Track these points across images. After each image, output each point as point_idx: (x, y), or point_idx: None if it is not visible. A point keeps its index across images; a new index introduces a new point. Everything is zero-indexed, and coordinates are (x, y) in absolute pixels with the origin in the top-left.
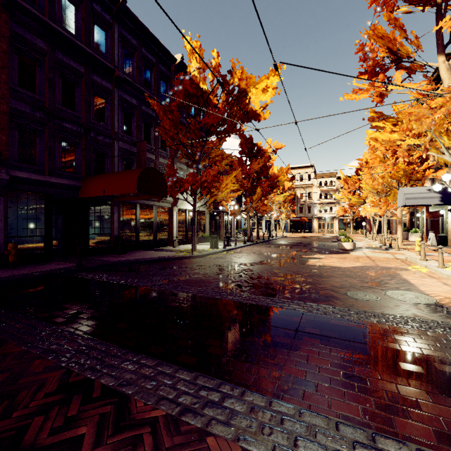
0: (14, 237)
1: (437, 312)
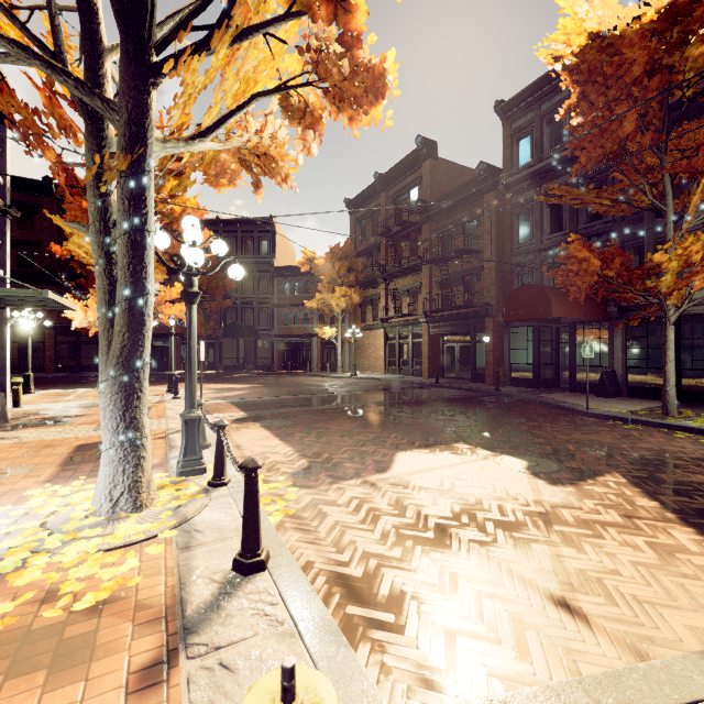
0: (514, 364)
1: (259, 417)
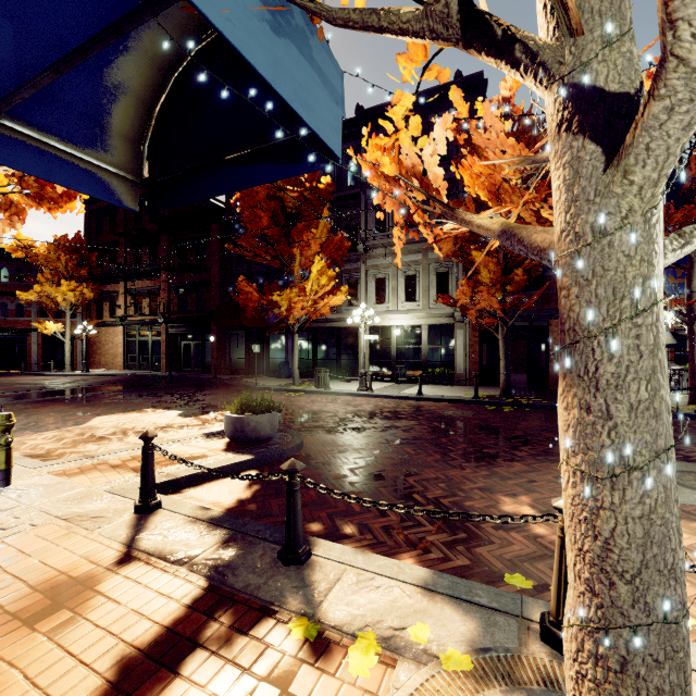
0: (233, 358)
1: None
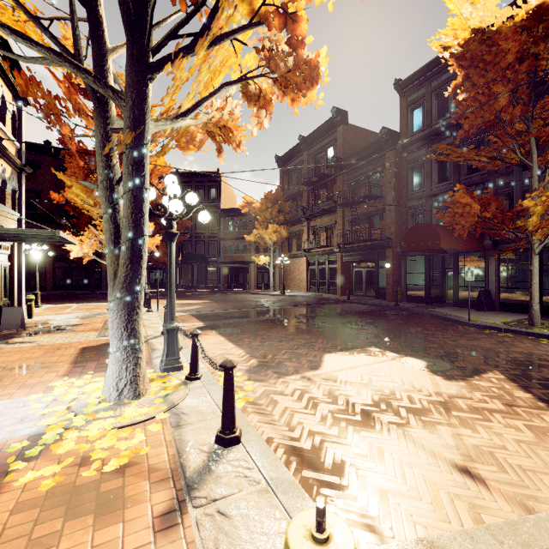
0: (409, 285)
1: (214, 326)
